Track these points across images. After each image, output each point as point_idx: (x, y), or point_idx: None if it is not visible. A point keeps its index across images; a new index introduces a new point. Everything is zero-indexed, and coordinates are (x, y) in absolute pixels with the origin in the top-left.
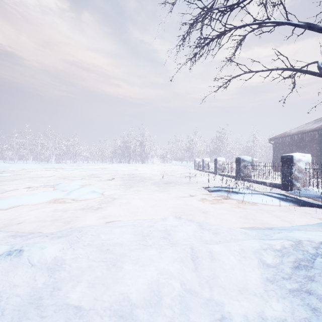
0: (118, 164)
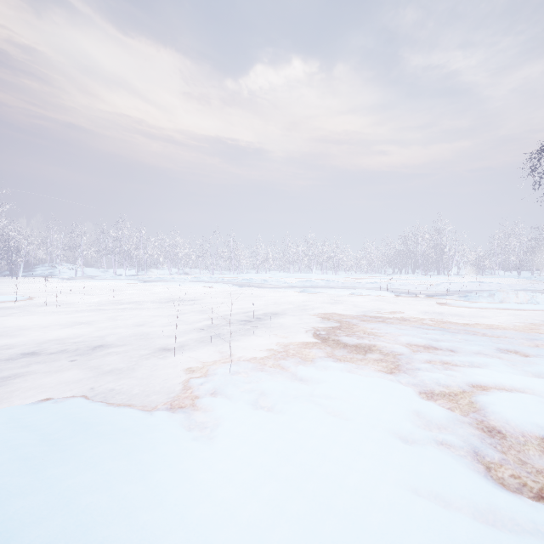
0: (402, 275)
